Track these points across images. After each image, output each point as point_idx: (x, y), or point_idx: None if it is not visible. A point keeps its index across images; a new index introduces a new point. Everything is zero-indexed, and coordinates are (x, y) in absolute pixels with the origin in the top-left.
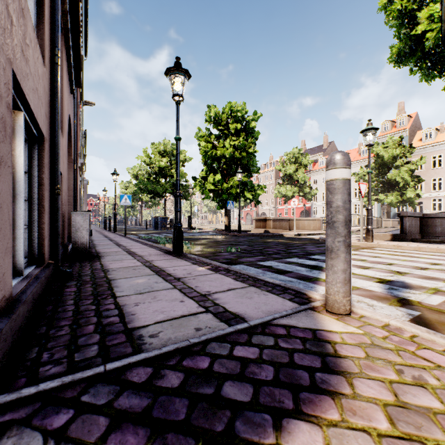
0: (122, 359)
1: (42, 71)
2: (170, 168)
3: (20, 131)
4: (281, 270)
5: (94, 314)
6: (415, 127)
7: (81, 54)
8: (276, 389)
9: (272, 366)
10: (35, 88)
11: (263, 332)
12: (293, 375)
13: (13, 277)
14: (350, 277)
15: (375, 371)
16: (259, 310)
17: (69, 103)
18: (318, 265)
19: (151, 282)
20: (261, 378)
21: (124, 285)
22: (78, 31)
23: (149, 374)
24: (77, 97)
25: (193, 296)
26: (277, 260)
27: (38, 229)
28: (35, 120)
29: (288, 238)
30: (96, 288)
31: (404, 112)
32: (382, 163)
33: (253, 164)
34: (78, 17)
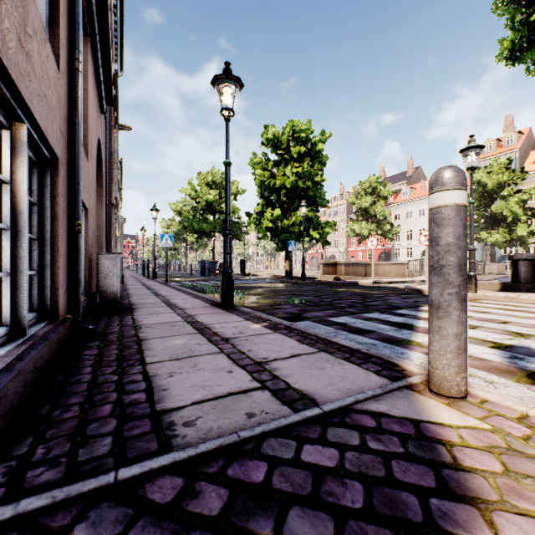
0: (142, 461)
1: (55, 76)
2: (220, 202)
3: (22, 148)
4: (359, 329)
5: (114, 388)
6: (528, 146)
7: (116, 69)
8: (370, 526)
9: (361, 483)
10: (42, 94)
11: (343, 422)
12: (394, 502)
13: (13, 337)
14: (465, 344)
15: (525, 500)
16: (335, 387)
17: (99, 124)
18: (408, 323)
19: (192, 344)
20: (345, 505)
21: (158, 347)
22: (107, 35)
23: (177, 489)
24: (111, 120)
25: (245, 364)
26: (352, 315)
27: (51, 276)
28: (43, 136)
29: (364, 286)
30: (123, 351)
31: (513, 128)
32: (484, 192)
33: (320, 196)
34: (106, 17)
